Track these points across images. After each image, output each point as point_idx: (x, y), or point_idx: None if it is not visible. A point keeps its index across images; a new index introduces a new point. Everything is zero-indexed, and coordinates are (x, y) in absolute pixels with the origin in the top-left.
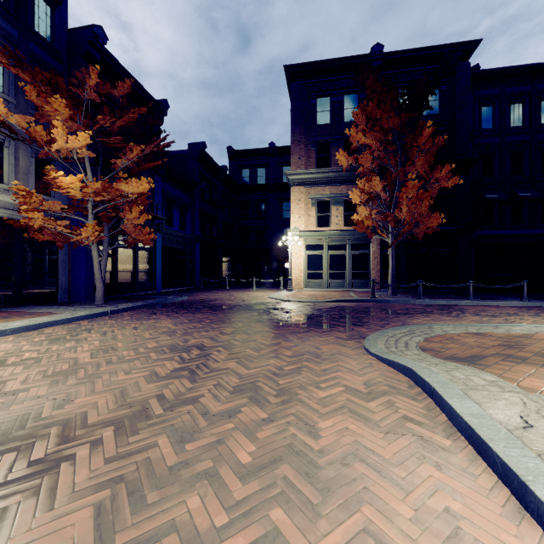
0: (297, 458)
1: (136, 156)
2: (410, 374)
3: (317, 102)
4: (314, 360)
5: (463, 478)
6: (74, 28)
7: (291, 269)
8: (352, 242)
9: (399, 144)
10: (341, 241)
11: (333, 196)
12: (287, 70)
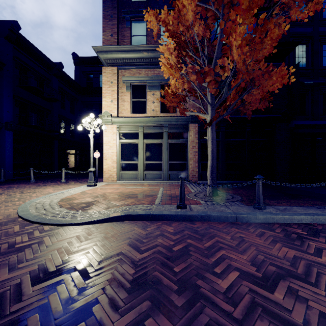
0: None
1: None
2: None
3: None
4: None
5: None
6: None
7: (93, 159)
8: (169, 130)
9: None
10: (157, 129)
11: (149, 79)
12: None
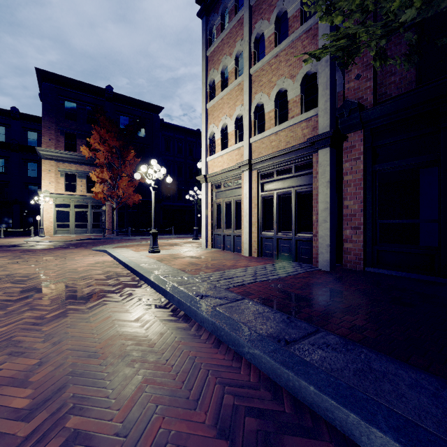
0: (70, 260)
1: None
2: (103, 251)
3: (65, 103)
4: (71, 253)
5: (104, 257)
6: None
7: (43, 221)
8: (93, 204)
9: (119, 155)
10: (84, 203)
11: (79, 172)
12: (39, 71)
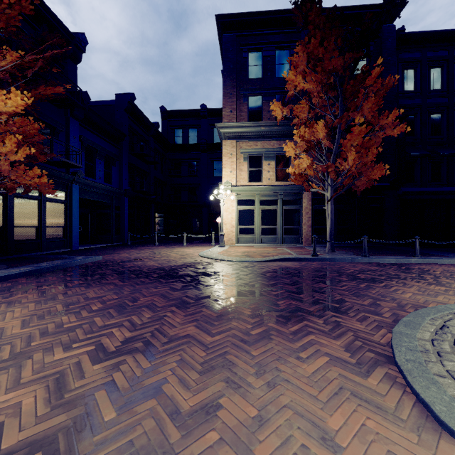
0: None
1: (10, 64)
2: None
3: (249, 56)
4: None
5: None
6: None
7: (223, 224)
8: (283, 197)
9: (339, 91)
10: (273, 196)
11: (265, 151)
12: (219, 20)
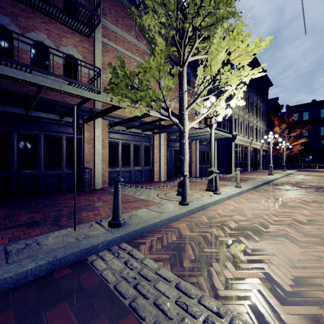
0: None
1: (298, 132)
2: None
3: None
4: None
5: None
6: (270, 99)
7: None
8: None
9: None
10: None
11: None
12: None
